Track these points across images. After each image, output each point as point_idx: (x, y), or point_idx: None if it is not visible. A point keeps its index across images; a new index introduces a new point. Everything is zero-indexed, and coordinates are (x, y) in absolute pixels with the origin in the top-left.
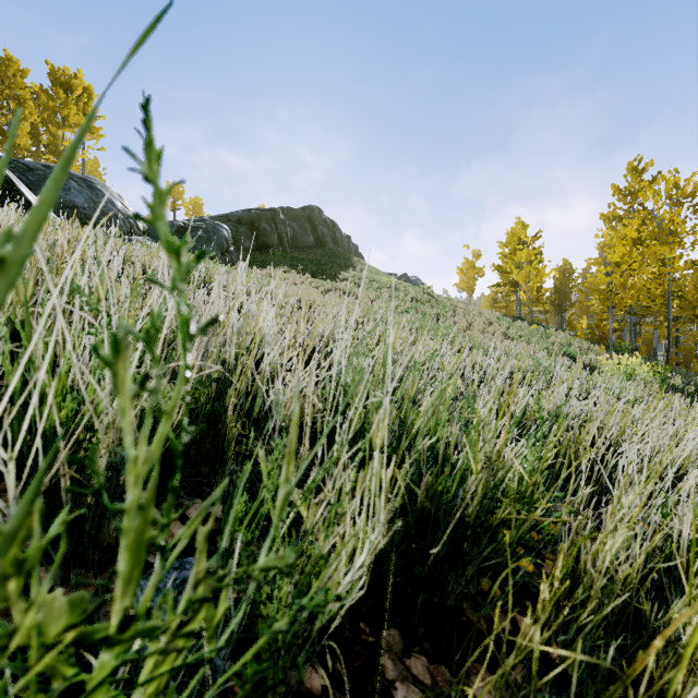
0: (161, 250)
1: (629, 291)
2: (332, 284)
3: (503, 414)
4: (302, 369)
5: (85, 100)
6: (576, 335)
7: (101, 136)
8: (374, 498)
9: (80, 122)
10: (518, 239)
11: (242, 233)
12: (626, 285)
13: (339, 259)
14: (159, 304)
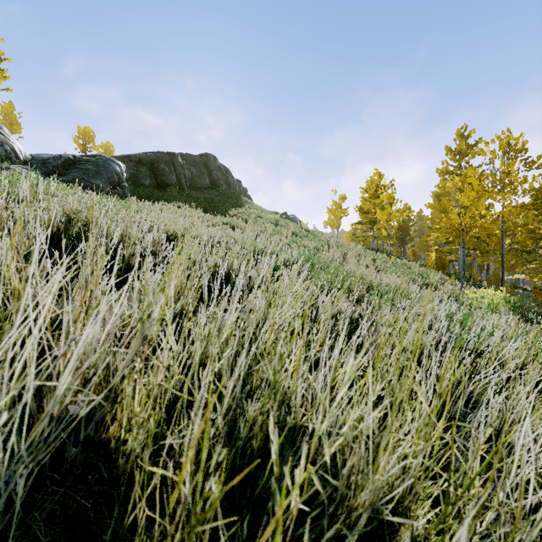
0: None
1: (479, 230)
2: (220, 218)
3: None
4: None
5: None
6: (423, 264)
7: (7, 77)
8: None
9: None
10: (376, 186)
11: (142, 172)
12: (476, 224)
13: (231, 198)
14: None
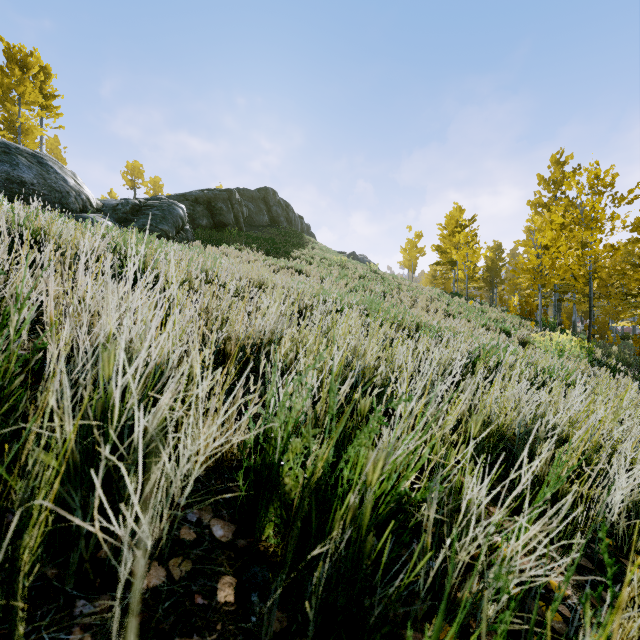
0: (108, 228)
1: (557, 272)
2: (284, 262)
3: (465, 423)
4: (207, 425)
5: (42, 79)
6: (507, 310)
7: (60, 115)
8: (314, 637)
9: (36, 100)
10: (456, 222)
11: (199, 212)
12: (554, 266)
13: (292, 237)
14: (2, 319)
